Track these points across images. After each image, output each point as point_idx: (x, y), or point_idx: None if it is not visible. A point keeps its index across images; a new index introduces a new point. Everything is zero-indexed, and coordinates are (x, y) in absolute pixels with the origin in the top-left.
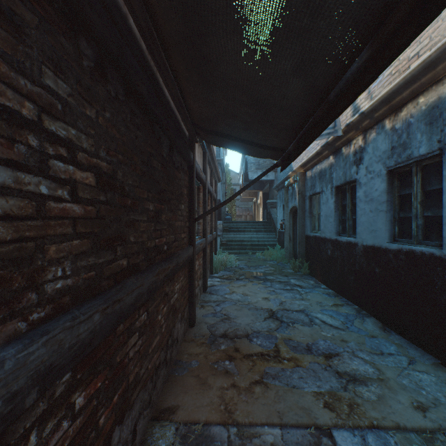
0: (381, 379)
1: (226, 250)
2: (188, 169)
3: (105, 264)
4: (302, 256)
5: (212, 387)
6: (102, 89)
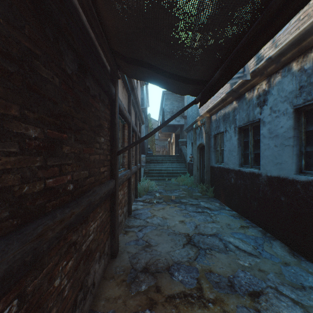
0: None
1: (148, 177)
2: (110, 104)
3: None
4: (208, 183)
5: None
6: None
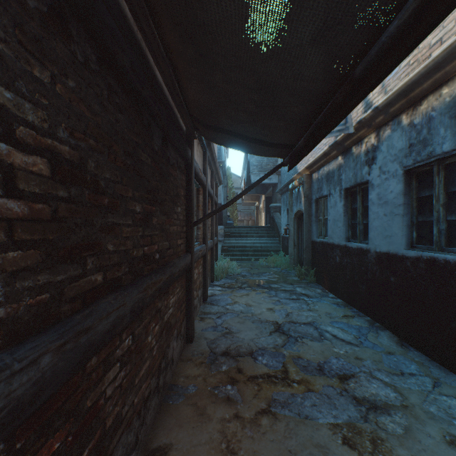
0: (405, 406)
1: (227, 256)
2: (186, 168)
3: (67, 282)
4: (307, 263)
5: (211, 419)
6: (62, 47)
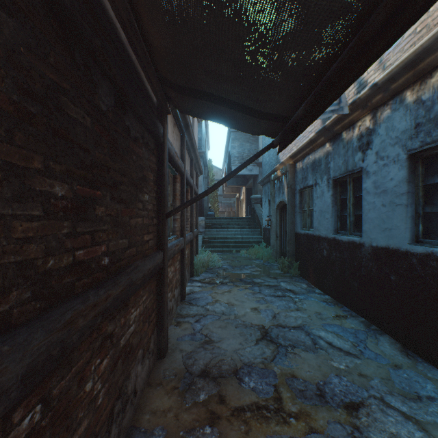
0: None
1: (208, 248)
2: (156, 148)
3: None
4: (291, 256)
5: None
6: None
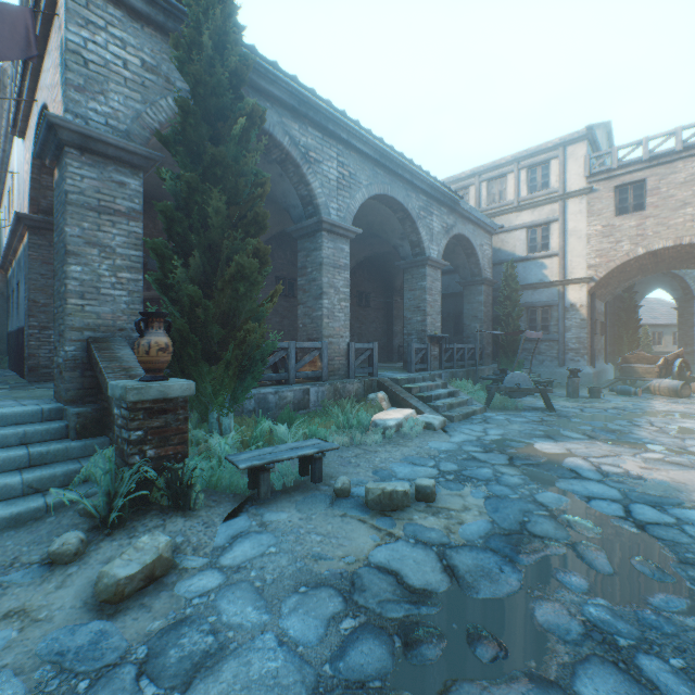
0: None
1: None
2: None
3: None
4: (4, 354)
5: None
6: None
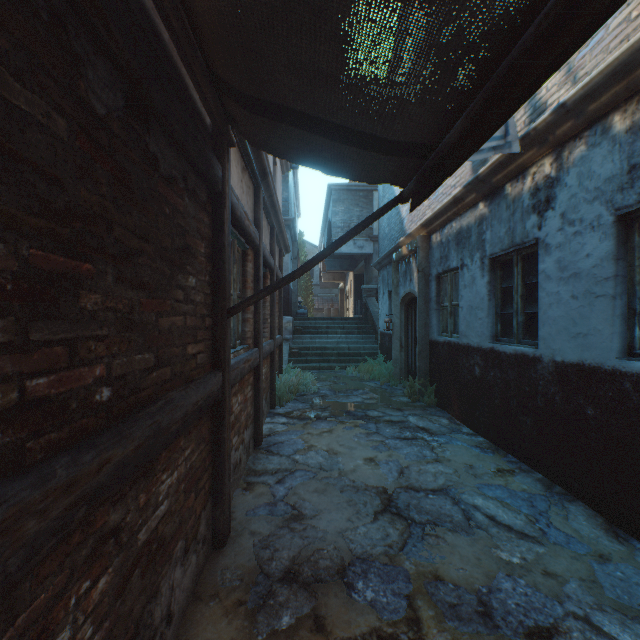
0: None
1: (298, 363)
2: (212, 201)
3: None
4: (423, 375)
5: None
6: None
